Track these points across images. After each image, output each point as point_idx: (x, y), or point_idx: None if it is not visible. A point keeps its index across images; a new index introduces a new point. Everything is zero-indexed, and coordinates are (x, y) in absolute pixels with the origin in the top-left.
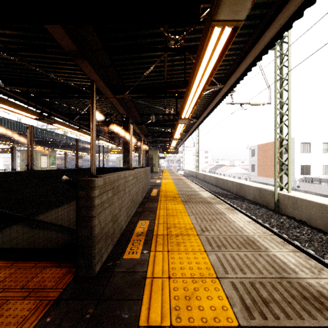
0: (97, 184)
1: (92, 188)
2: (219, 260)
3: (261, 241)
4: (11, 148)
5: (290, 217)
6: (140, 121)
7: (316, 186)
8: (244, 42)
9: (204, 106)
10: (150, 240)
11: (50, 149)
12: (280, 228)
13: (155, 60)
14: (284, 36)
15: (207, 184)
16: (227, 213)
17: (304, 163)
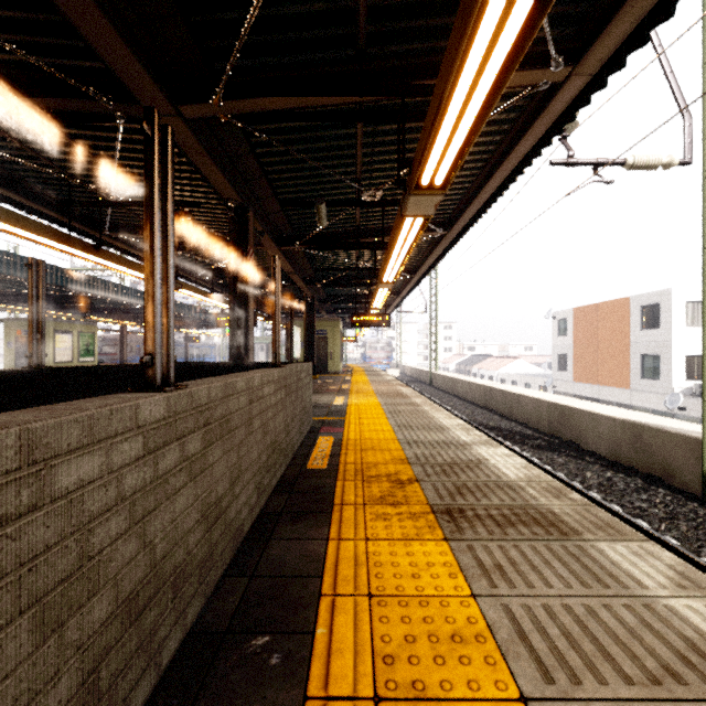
0: None
1: None
2: None
3: None
4: None
5: None
6: (289, 233)
7: None
8: None
9: (473, 182)
10: None
11: (76, 318)
12: None
13: None
14: None
15: (463, 404)
16: None
17: (694, 350)
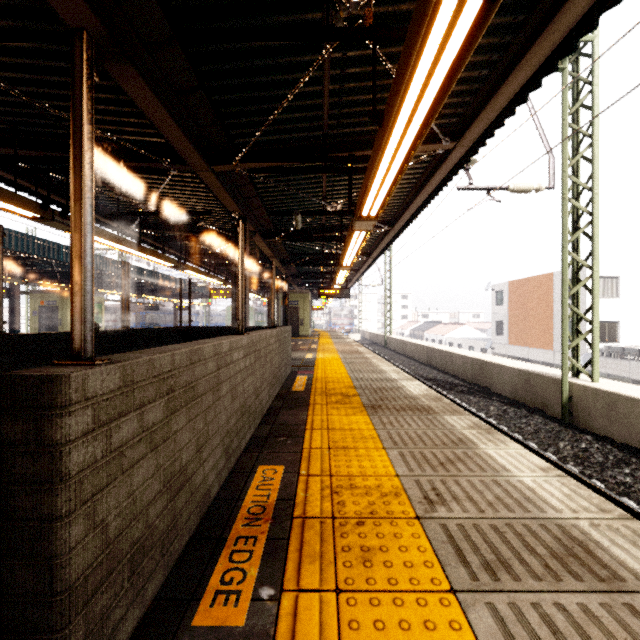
0: (84, 392)
1: (55, 408)
2: (507, 638)
3: (606, 542)
4: (6, 288)
5: (600, 437)
6: (272, 229)
7: (633, 366)
8: (513, 28)
9: (407, 196)
10: (285, 540)
11: None
12: (582, 465)
13: (300, 77)
14: (585, 40)
15: (410, 362)
16: (478, 441)
17: (605, 318)
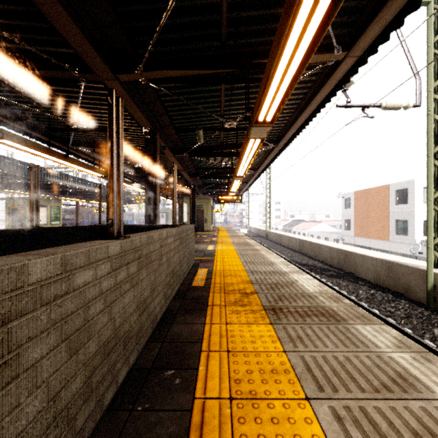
0: None
1: None
2: None
3: None
4: None
5: None
6: (180, 146)
7: None
8: None
9: (291, 116)
10: None
11: (49, 197)
12: None
13: None
14: None
15: (286, 250)
16: (427, 379)
17: None
